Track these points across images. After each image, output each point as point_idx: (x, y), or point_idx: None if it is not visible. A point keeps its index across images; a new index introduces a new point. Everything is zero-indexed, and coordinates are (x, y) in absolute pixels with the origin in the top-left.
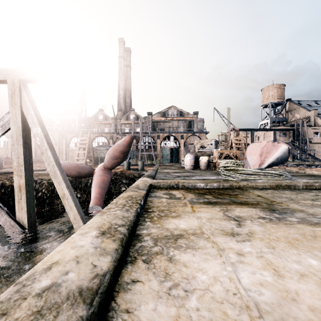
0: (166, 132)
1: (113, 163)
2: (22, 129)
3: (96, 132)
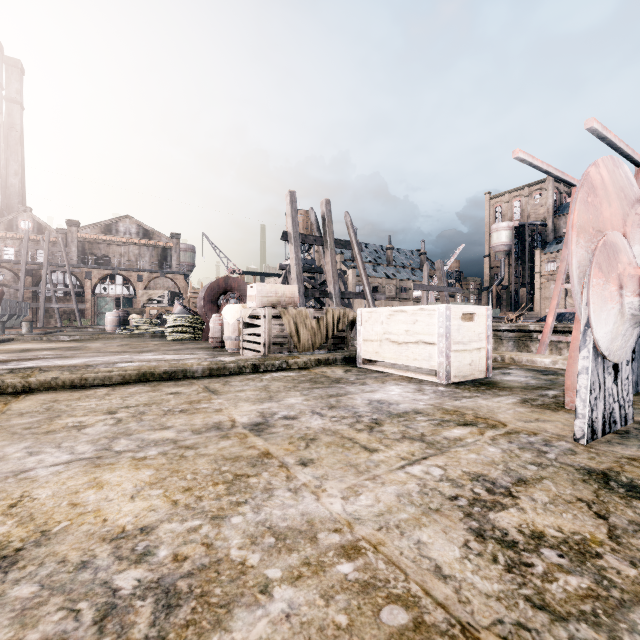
0: (107, 268)
1: None
2: None
3: None
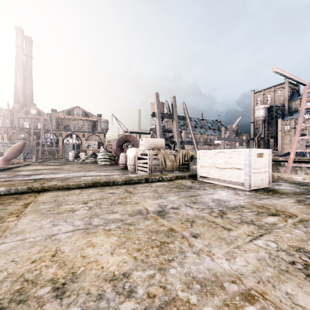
0: (69, 131)
1: (11, 157)
2: None
3: None
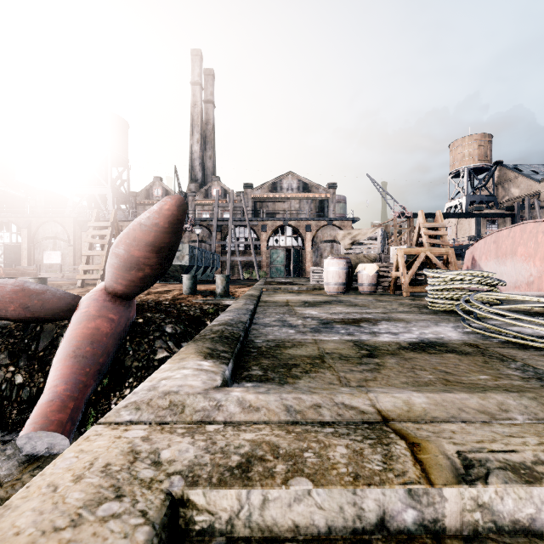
0: (279, 219)
1: (131, 281)
2: None
3: None
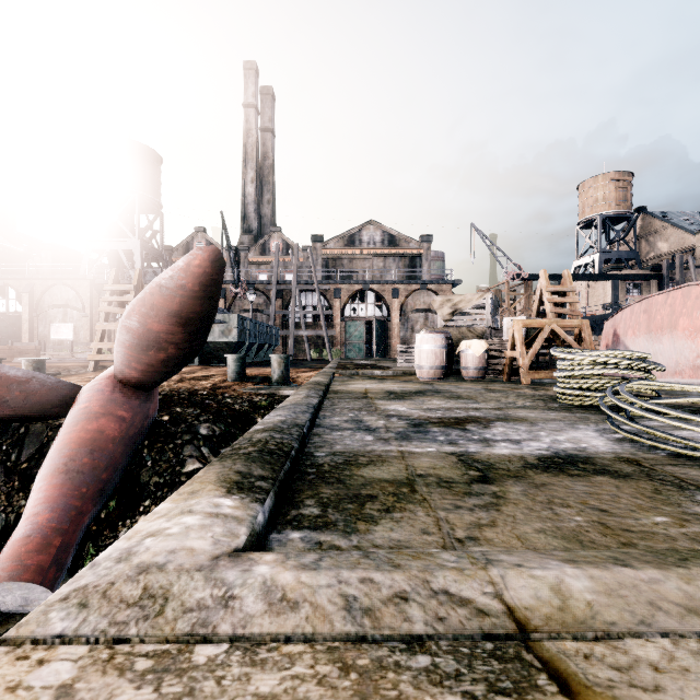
0: (357, 282)
1: (149, 365)
2: None
3: None
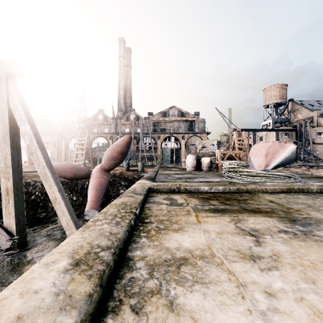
0: (167, 133)
1: (111, 164)
2: (9, 127)
3: (96, 133)
